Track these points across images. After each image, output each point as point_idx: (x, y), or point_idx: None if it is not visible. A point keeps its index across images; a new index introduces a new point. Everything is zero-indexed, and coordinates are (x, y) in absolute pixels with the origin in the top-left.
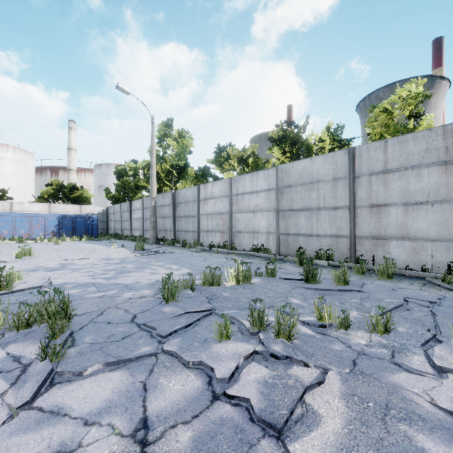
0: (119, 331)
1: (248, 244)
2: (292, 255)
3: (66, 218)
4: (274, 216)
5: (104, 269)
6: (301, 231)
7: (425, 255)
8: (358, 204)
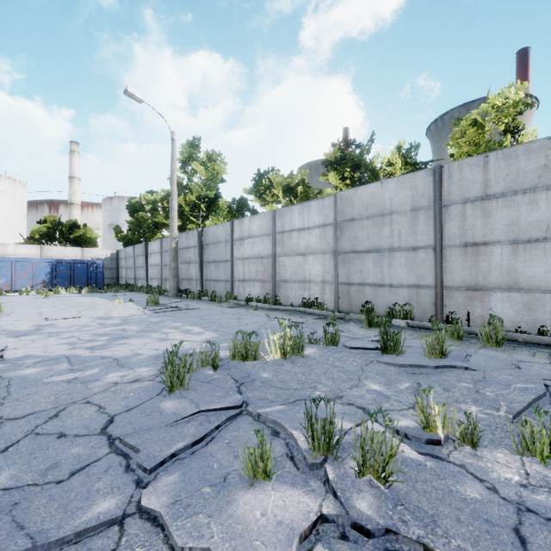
0: (72, 456)
1: (297, 297)
2: (356, 312)
3: (62, 264)
4: (331, 260)
5: (94, 333)
6: (368, 279)
7: (542, 313)
8: (447, 243)
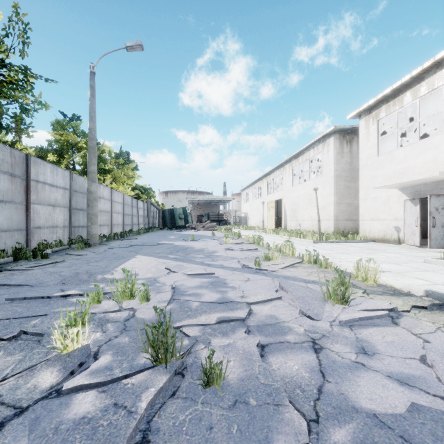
0: None
1: None
2: None
3: None
4: None
5: None
6: None
7: None
8: None
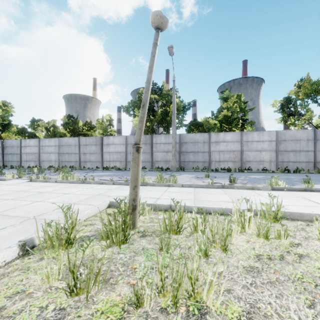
0: None
1: (47, 165)
2: None
3: None
4: (57, 155)
5: None
6: (66, 160)
7: (93, 165)
8: (81, 153)
